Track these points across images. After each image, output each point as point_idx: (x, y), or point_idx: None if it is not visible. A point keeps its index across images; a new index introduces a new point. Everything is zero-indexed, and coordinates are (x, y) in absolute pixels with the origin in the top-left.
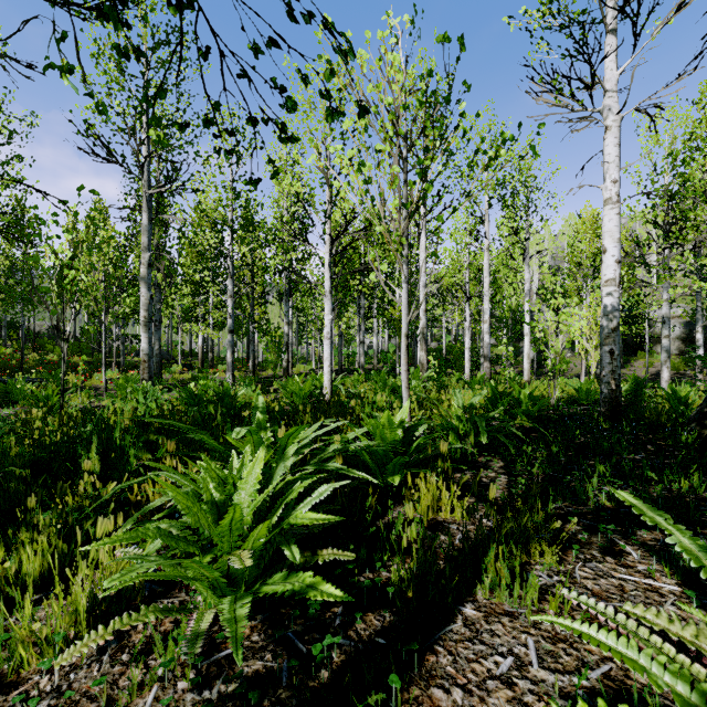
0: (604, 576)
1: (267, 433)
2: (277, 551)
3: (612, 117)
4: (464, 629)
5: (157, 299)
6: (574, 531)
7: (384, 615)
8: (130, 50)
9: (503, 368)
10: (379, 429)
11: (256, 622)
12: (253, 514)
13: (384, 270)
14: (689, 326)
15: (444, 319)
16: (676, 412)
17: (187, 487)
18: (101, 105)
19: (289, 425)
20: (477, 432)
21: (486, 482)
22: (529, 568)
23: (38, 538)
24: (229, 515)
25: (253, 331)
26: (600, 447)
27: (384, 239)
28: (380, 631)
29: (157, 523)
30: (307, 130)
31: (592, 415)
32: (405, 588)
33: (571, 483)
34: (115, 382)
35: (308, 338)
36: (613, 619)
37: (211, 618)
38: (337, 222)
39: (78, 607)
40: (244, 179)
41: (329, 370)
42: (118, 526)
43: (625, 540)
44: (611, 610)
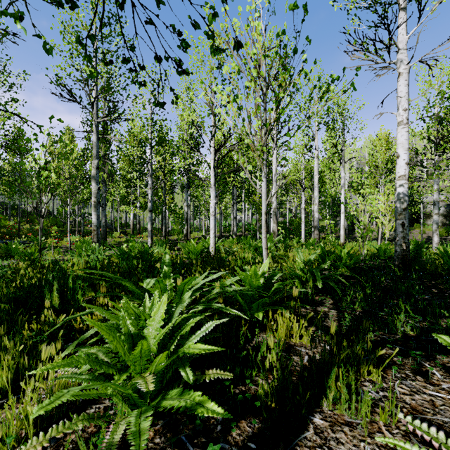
0: (418, 392)
1: (171, 280)
2: (175, 370)
3: (403, 66)
4: (315, 436)
5: (103, 190)
6: (390, 355)
7: (254, 423)
8: (85, 29)
9: (327, 234)
10: (248, 278)
11: (159, 426)
12: (158, 342)
13: (251, 169)
14: (449, 207)
15: (288, 203)
16: (447, 265)
17: (113, 320)
18: (46, 45)
19: (187, 273)
20: (314, 279)
21: (322, 315)
22: (360, 384)
23: (5, 357)
24: (138, 347)
25: (165, 211)
26: (399, 290)
27: (251, 148)
28: (251, 436)
29: (88, 348)
30: (199, 79)
31: (389, 267)
32: (270, 402)
33: (382, 316)
34: (75, 244)
35: (200, 215)
36: (444, 444)
37: (122, 429)
38: (219, 140)
39: (28, 413)
40: (153, 103)
41: (214, 236)
42: (66, 346)
43: (429, 362)
44: (441, 435)
